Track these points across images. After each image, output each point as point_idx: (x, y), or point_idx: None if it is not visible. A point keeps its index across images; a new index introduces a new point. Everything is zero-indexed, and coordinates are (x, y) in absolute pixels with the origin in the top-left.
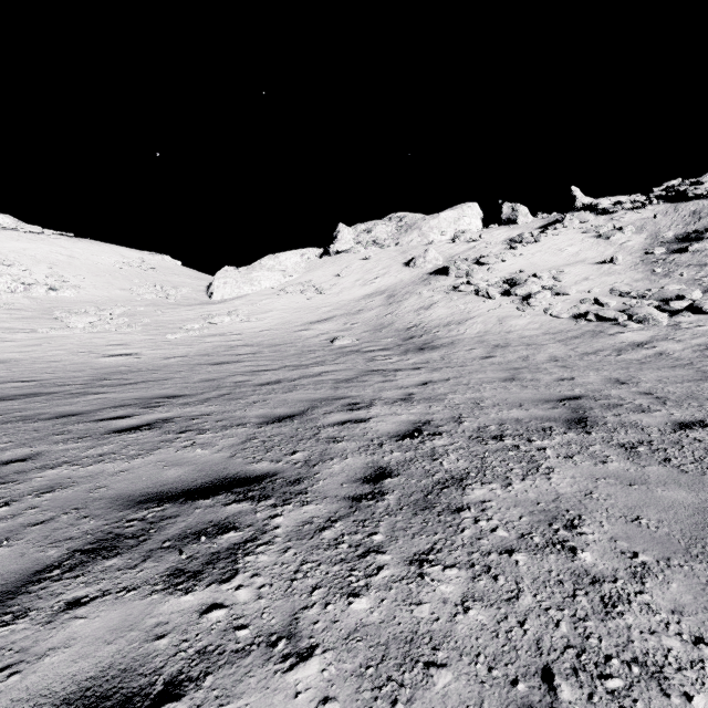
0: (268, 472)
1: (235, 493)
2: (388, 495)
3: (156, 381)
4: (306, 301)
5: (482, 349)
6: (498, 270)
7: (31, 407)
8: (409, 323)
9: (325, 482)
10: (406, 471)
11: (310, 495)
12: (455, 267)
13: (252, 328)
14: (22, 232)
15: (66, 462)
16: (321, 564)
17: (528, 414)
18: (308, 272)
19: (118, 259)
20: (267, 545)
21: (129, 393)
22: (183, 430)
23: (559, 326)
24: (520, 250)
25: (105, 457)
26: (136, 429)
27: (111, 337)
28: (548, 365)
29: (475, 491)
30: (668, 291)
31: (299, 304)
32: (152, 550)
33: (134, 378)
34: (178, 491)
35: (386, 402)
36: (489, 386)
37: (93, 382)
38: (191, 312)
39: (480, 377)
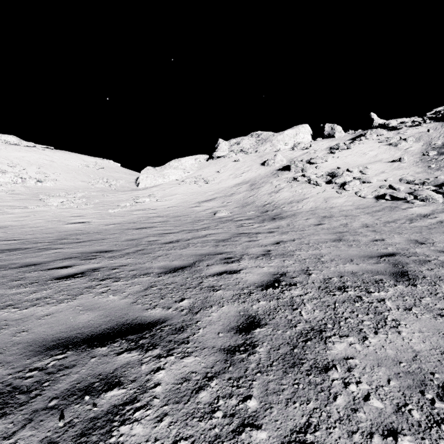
0: (159, 319)
1: (128, 341)
2: (259, 347)
3: (97, 240)
4: (198, 188)
5: (315, 218)
6: (323, 167)
7: (9, 258)
8: (265, 202)
9: (205, 331)
10: (272, 321)
11: (191, 344)
12: (294, 165)
13: (163, 205)
14: (22, 146)
15: (10, 305)
16: (194, 443)
17: (359, 268)
18: (199, 170)
19: (81, 162)
20: (144, 410)
21: (77, 248)
22: (104, 278)
23: (366, 204)
24: (337, 154)
25: (40, 301)
26: (72, 277)
27: (73, 211)
28: (362, 230)
29: (336, 345)
30: (441, 179)
31: (193, 190)
32: (36, 411)
33: (83, 238)
34: (83, 337)
35: (252, 256)
36: (324, 245)
37: (56, 240)
38: (125, 195)
39: (316, 238)
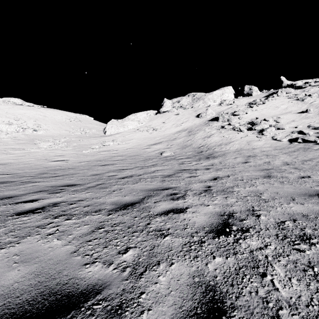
0: (94, 285)
1: None
2: None
3: (69, 174)
4: (149, 134)
5: (242, 157)
6: (244, 118)
7: None
8: (200, 144)
9: None
10: (240, 300)
11: None
12: (222, 117)
13: (123, 147)
14: (24, 106)
15: None
16: None
17: (307, 208)
18: (150, 121)
19: (65, 117)
20: None
21: (51, 182)
22: (58, 215)
23: (282, 145)
24: (255, 108)
25: None
26: (31, 212)
27: (57, 152)
28: (285, 167)
29: None
30: None
31: (145, 136)
32: None
33: (59, 173)
34: None
35: (195, 193)
36: (257, 181)
37: (38, 175)
38: (95, 140)
39: (248, 175)
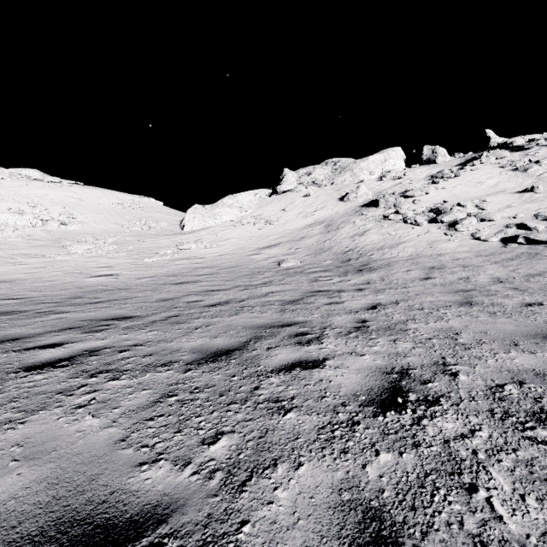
0: (155, 506)
1: None
2: None
3: (120, 299)
4: (258, 231)
5: (419, 270)
6: (423, 201)
7: None
8: (346, 248)
9: None
10: (430, 540)
11: None
12: (384, 199)
13: (213, 252)
14: (46, 182)
15: None
16: None
17: (542, 361)
18: (259, 208)
19: (115, 201)
20: None
21: (88, 313)
22: (98, 371)
23: (489, 249)
24: (441, 184)
25: None
26: (51, 366)
27: (101, 261)
28: (496, 287)
29: None
30: None
31: (252, 233)
32: None
33: (103, 297)
34: None
35: (339, 332)
36: (449, 312)
37: (67, 300)
38: (166, 240)
39: (431, 300)
